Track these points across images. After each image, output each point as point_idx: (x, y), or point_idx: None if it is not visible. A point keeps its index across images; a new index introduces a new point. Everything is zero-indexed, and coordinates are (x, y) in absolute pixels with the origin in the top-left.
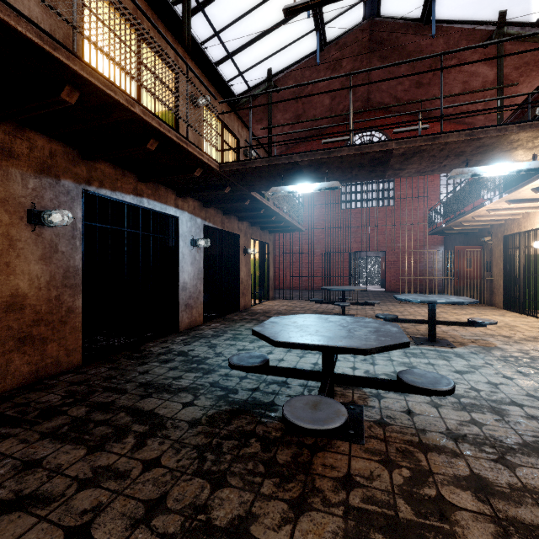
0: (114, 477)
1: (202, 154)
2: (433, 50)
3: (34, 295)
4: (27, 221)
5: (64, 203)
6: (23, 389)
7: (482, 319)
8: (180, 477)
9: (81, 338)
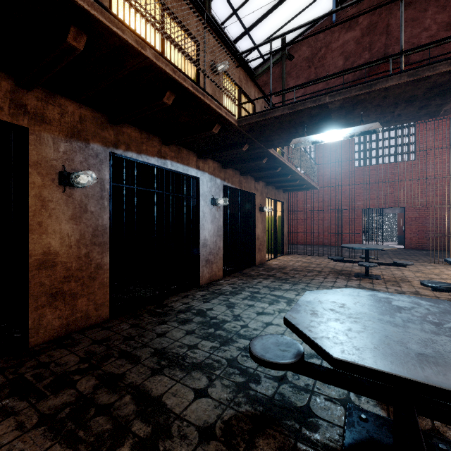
0: None
1: (220, 107)
2: None
3: (65, 252)
4: (58, 182)
5: (93, 165)
6: (52, 343)
7: None
8: None
9: (109, 292)
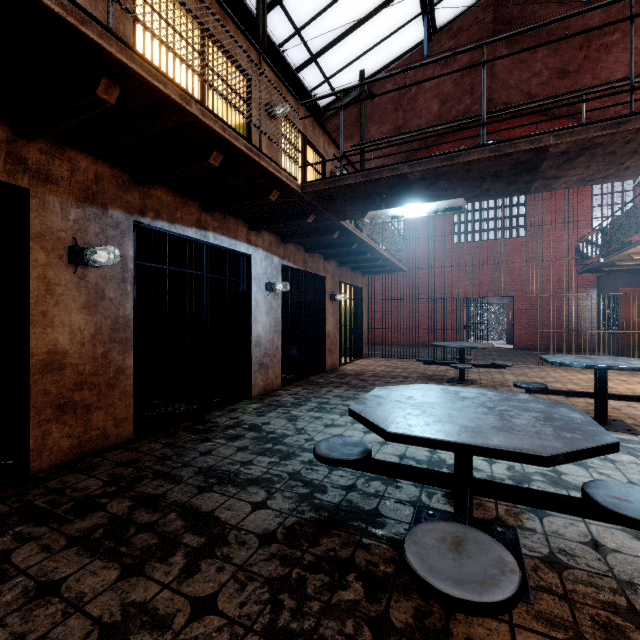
0: (149, 626)
1: (279, 170)
2: (585, 24)
3: (76, 351)
4: (67, 260)
5: (112, 238)
6: (61, 469)
7: None
8: (243, 636)
9: (133, 405)
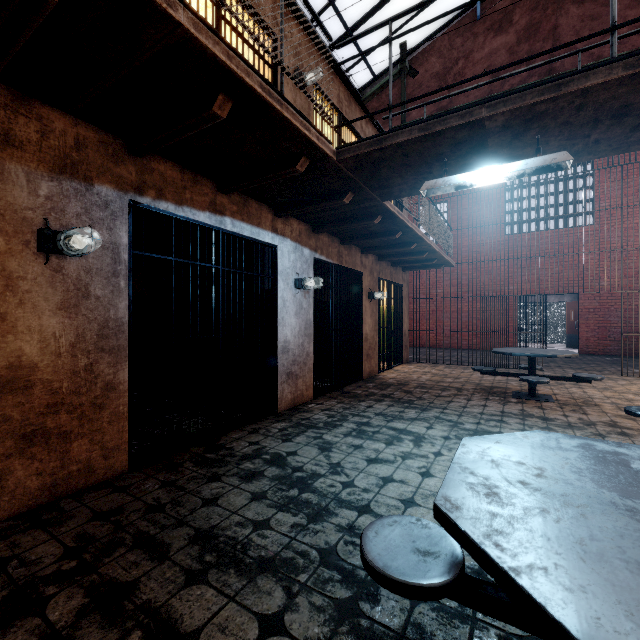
0: None
1: (308, 127)
2: None
3: (48, 365)
4: (37, 247)
5: (100, 221)
6: (24, 519)
7: None
8: None
9: (127, 429)
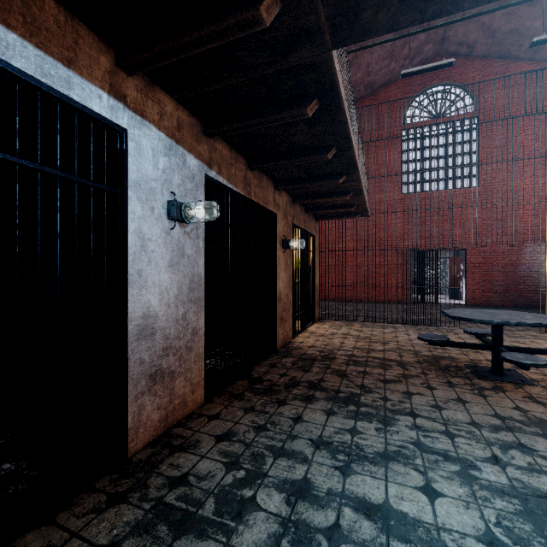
0: None
1: None
2: None
3: None
4: None
5: None
6: None
7: None
8: None
9: None
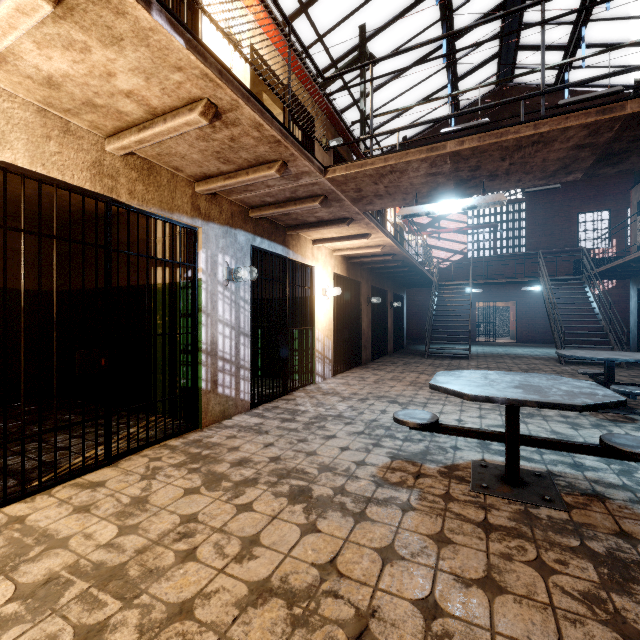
0: None
1: None
2: None
3: None
4: None
5: None
6: None
7: (412, 417)
8: None
9: None
